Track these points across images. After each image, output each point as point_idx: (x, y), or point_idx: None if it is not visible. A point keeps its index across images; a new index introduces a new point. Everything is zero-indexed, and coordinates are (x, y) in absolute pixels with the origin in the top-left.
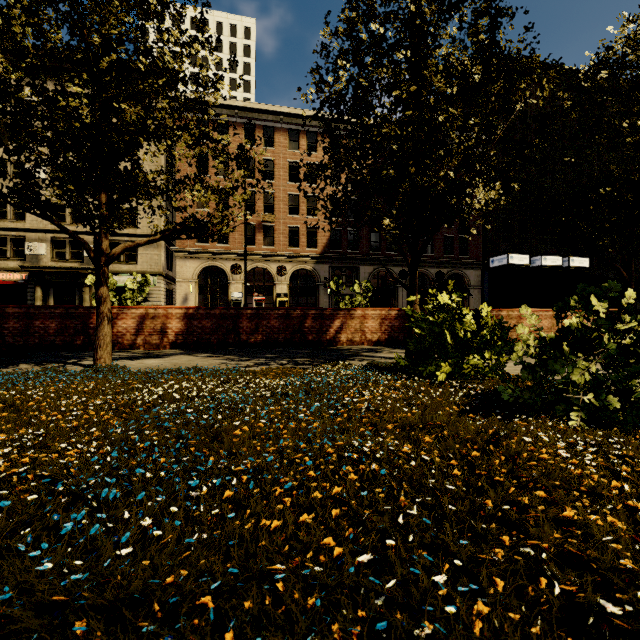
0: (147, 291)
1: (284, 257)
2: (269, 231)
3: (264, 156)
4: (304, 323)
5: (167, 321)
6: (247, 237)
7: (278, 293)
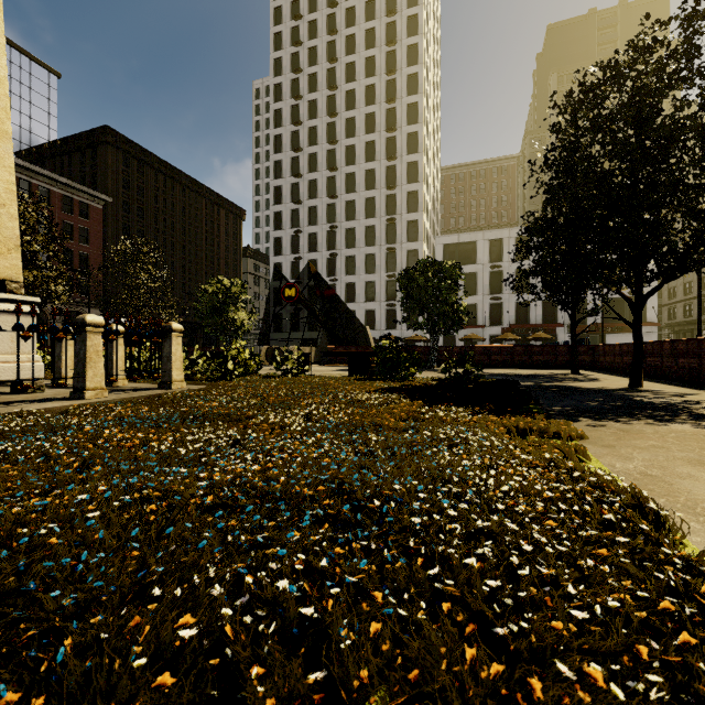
0: None
1: None
2: None
3: None
4: None
5: None
6: None
7: None
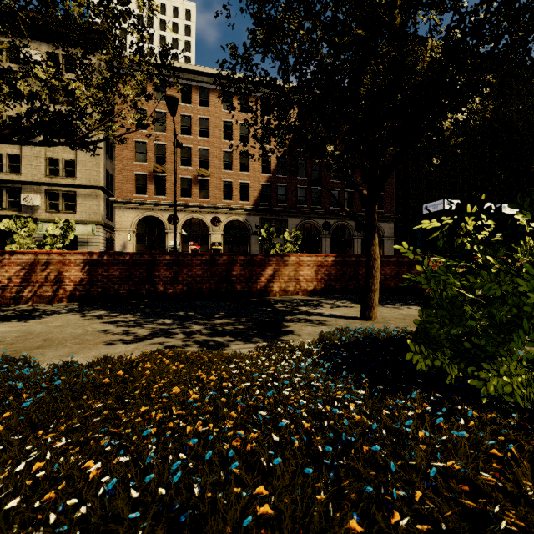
0: (70, 237)
1: (218, 209)
2: (204, 185)
3: (200, 115)
4: (231, 271)
5: (63, 269)
6: (185, 191)
7: (213, 242)
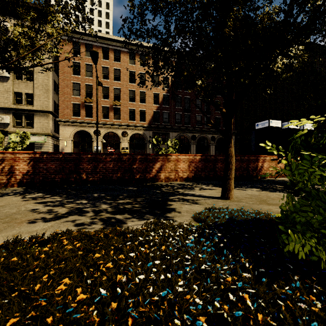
0: (27, 143)
1: (126, 126)
2: (117, 111)
3: (114, 67)
4: (133, 165)
5: (14, 163)
6: (105, 115)
7: (122, 147)
